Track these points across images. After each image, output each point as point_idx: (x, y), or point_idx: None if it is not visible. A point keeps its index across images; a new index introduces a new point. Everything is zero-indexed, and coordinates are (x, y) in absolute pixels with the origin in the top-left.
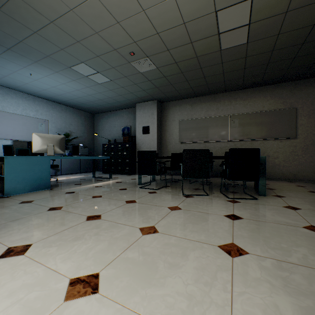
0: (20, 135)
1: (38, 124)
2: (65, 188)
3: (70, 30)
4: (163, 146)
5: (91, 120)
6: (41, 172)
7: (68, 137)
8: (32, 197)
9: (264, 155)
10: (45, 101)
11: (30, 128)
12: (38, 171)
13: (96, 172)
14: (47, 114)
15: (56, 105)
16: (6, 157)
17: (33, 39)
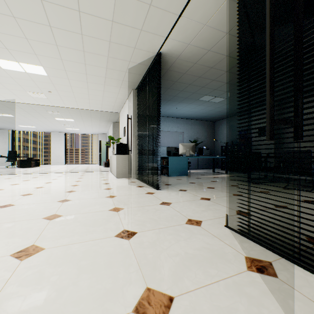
0: (170, 143)
1: (178, 136)
2: (195, 176)
3: (198, 84)
4: (282, 146)
5: (212, 127)
6: (183, 165)
7: (195, 142)
8: (180, 178)
9: None
10: (182, 119)
11: (174, 138)
12: (181, 164)
13: (216, 169)
14: (183, 128)
15: (188, 120)
16: (169, 157)
17: (180, 93)
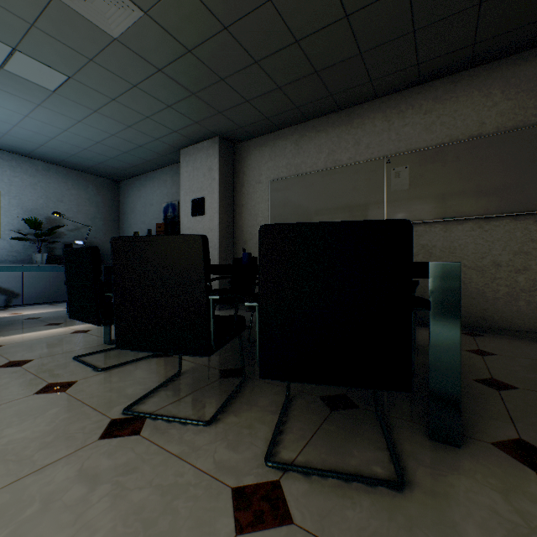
0: None
1: None
2: None
3: None
4: (237, 244)
5: (112, 193)
6: None
7: (39, 225)
8: None
9: (484, 263)
10: None
11: None
12: None
13: None
14: None
15: (22, 160)
16: None
17: None
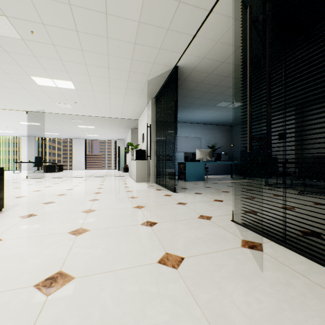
0: (187, 149)
1: (196, 141)
2: (212, 181)
3: (215, 91)
4: (304, 151)
5: (230, 132)
6: (200, 171)
7: (213, 147)
8: (197, 182)
9: None
10: (199, 125)
11: (192, 144)
12: (198, 170)
13: (235, 174)
14: (200, 134)
15: (206, 126)
16: (186, 162)
17: (197, 101)
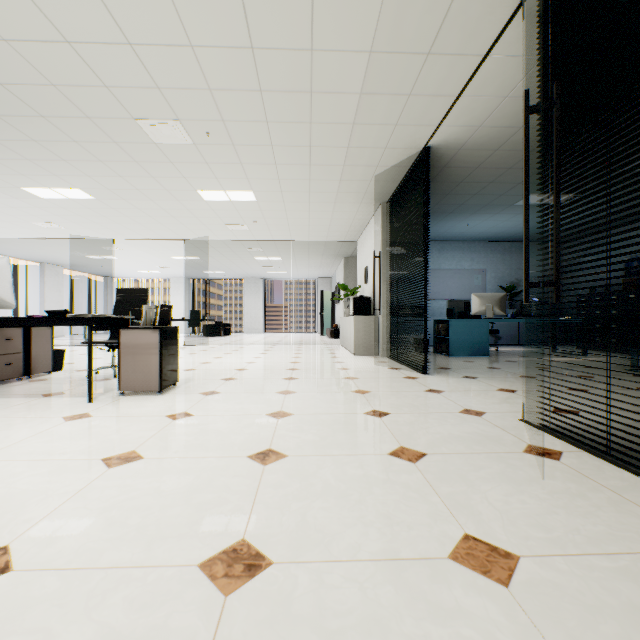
0: (455, 294)
1: (473, 277)
2: (505, 357)
3: (509, 180)
4: None
5: None
6: (478, 336)
7: (512, 289)
8: (471, 359)
9: None
10: (481, 244)
11: (464, 283)
12: (476, 334)
13: (564, 346)
14: (483, 262)
15: (496, 245)
16: (450, 320)
17: (472, 199)
